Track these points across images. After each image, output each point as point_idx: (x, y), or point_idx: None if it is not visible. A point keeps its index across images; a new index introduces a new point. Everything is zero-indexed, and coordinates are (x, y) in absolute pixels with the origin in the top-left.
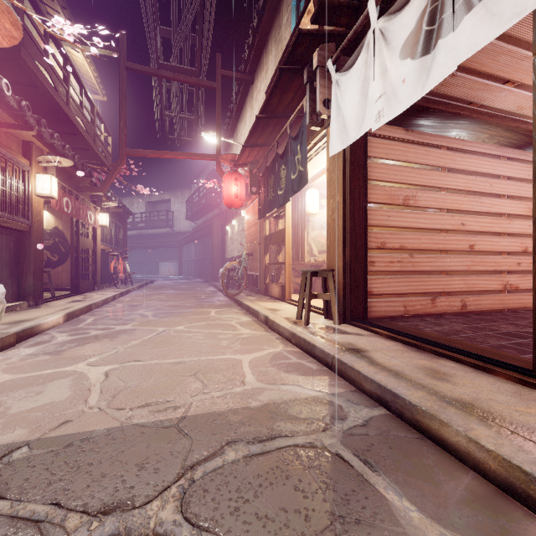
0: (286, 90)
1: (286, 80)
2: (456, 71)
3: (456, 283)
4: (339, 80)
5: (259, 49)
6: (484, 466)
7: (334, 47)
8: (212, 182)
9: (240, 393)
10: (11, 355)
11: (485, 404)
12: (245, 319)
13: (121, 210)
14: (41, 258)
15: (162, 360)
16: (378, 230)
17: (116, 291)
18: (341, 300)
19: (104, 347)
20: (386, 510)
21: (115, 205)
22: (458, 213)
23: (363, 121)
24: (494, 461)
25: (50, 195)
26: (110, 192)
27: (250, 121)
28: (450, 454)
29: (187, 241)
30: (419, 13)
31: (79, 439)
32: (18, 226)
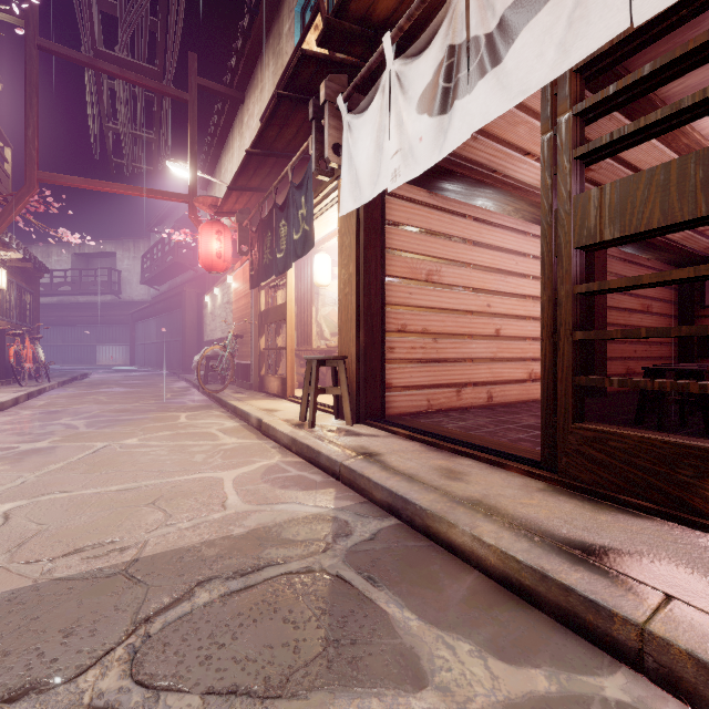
0: (286, 122)
1: (286, 110)
2: (478, 134)
3: (482, 372)
4: (352, 123)
5: (251, 59)
6: (486, 563)
7: (346, 80)
8: (182, 233)
9: (219, 520)
10: None
11: (493, 500)
12: (231, 424)
13: (29, 265)
14: None
15: (102, 488)
16: (399, 310)
17: (20, 391)
18: (354, 394)
19: None
20: (385, 624)
21: (17, 257)
22: (484, 293)
23: (378, 178)
24: (494, 556)
25: None
26: (9, 235)
27: (240, 154)
28: (458, 556)
29: (143, 315)
30: (436, 65)
31: None
32: None
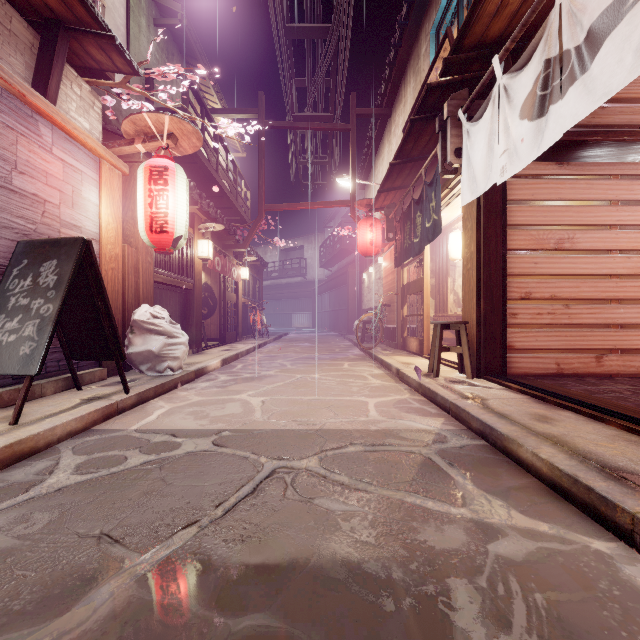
0: (420, 135)
1: (419, 127)
2: (605, 104)
3: (634, 339)
4: (469, 131)
5: (396, 81)
6: (540, 472)
7: (467, 93)
8: (346, 229)
9: (363, 421)
10: (195, 386)
11: (569, 438)
12: (378, 372)
13: (259, 263)
14: (200, 312)
15: (302, 397)
16: (522, 279)
17: (256, 343)
18: (475, 353)
19: (256, 385)
20: (450, 482)
21: (254, 259)
22: (638, 254)
23: (489, 174)
24: (545, 467)
25: (208, 257)
26: (250, 246)
27: (388, 158)
28: (523, 468)
29: (320, 291)
30: (535, 77)
31: (255, 431)
32: (186, 285)
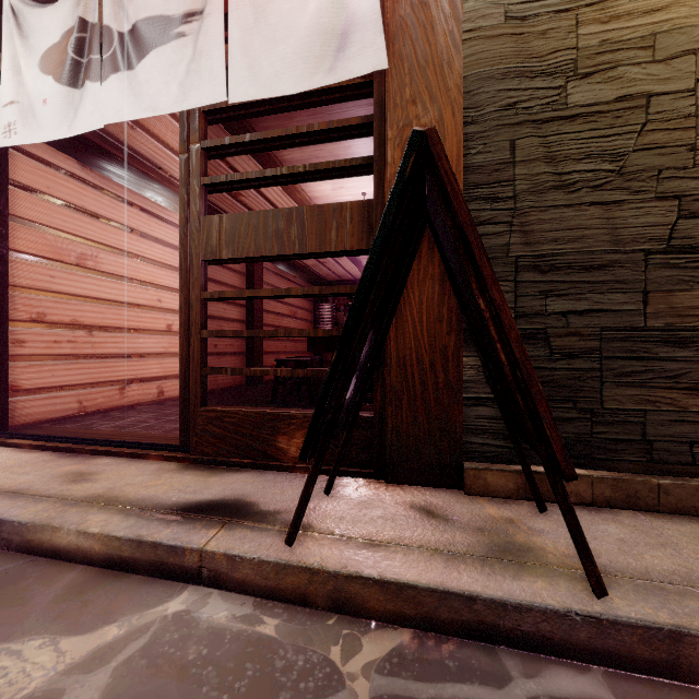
0: None
1: None
2: (135, 125)
3: (152, 367)
4: None
5: None
6: (91, 553)
7: None
8: None
9: None
10: None
11: (118, 491)
12: None
13: None
14: None
15: None
16: (33, 295)
17: None
18: None
19: None
20: None
21: None
22: (155, 288)
23: None
24: (99, 543)
25: None
26: None
27: None
28: (63, 560)
29: None
30: (65, 29)
31: None
32: None
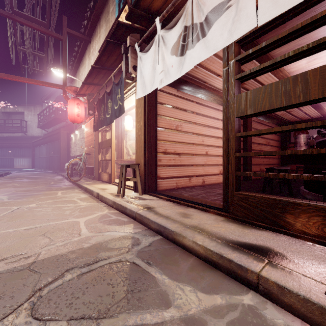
0: (111, 53)
1: (111, 48)
2: (198, 66)
3: (200, 170)
4: (141, 57)
5: (94, 22)
6: (198, 253)
7: (139, 37)
8: (59, 103)
9: (77, 241)
10: None
11: (202, 225)
12: (84, 196)
13: None
14: None
15: (17, 228)
16: (163, 142)
17: None
18: (143, 181)
19: None
20: (154, 282)
21: None
22: (201, 136)
23: (153, 82)
24: (201, 249)
25: None
26: None
27: (88, 67)
28: (187, 251)
29: (39, 143)
30: (179, 34)
31: None
32: None
